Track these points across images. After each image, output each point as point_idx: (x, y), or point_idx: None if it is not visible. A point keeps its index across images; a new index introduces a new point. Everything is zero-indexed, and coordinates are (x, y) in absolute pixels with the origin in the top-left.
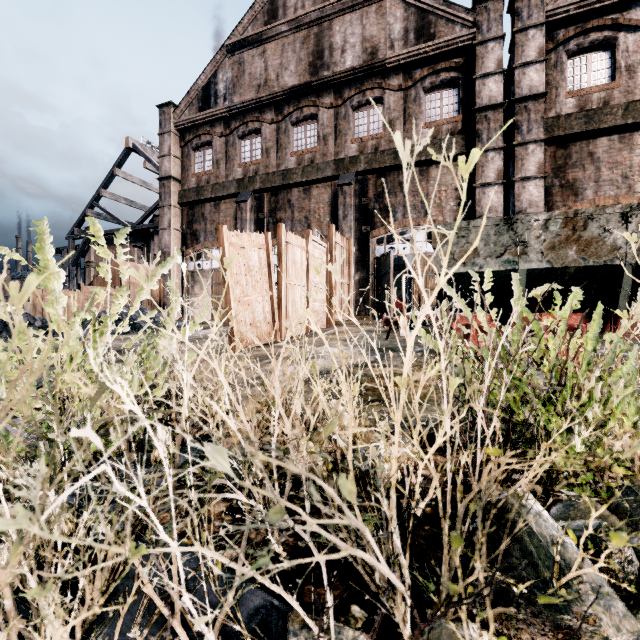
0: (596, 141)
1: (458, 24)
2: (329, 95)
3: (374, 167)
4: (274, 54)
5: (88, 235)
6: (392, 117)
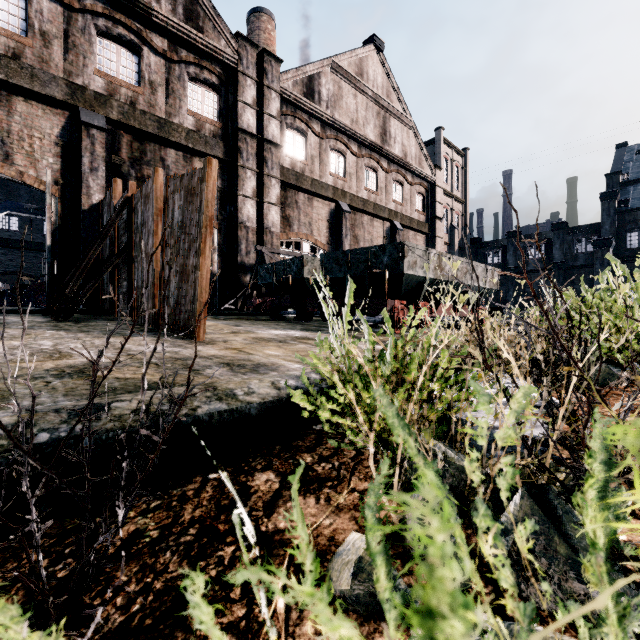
0: (299, 194)
1: (223, 39)
2: None
3: (133, 124)
4: None
5: None
6: (154, 79)
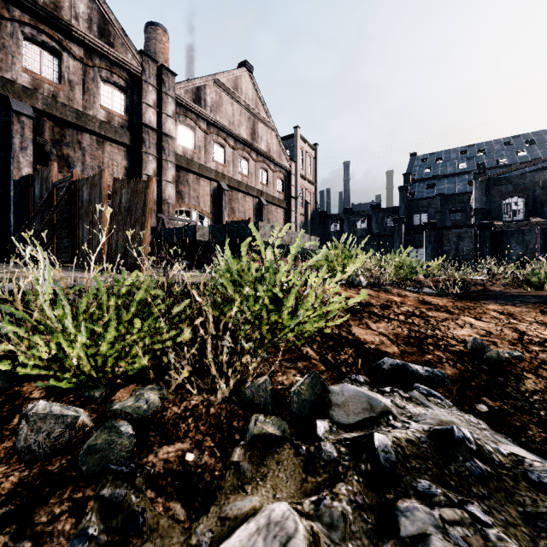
0: (189, 175)
1: (130, 54)
2: None
3: (56, 114)
4: None
5: None
6: (72, 79)
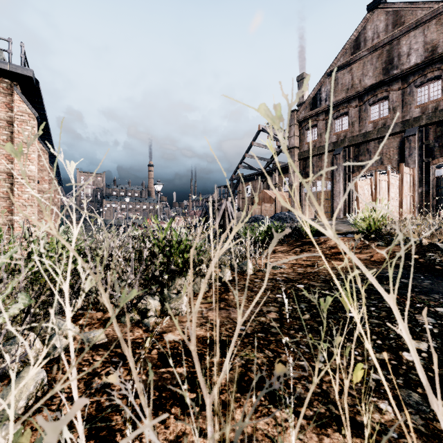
0: None
1: None
2: (397, 83)
3: (434, 121)
4: (357, 69)
5: (239, 177)
6: None
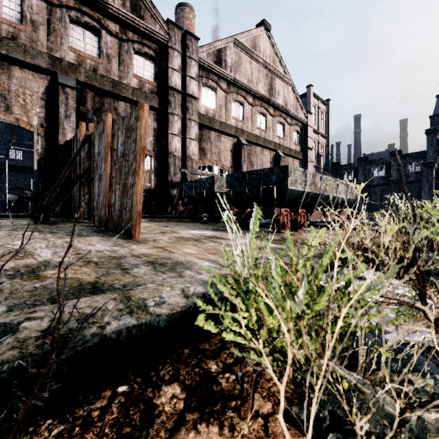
0: (211, 133)
1: (158, 24)
2: None
3: (95, 85)
4: None
5: None
6: (109, 52)
